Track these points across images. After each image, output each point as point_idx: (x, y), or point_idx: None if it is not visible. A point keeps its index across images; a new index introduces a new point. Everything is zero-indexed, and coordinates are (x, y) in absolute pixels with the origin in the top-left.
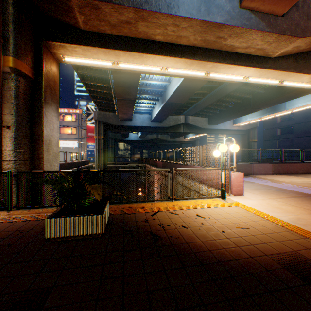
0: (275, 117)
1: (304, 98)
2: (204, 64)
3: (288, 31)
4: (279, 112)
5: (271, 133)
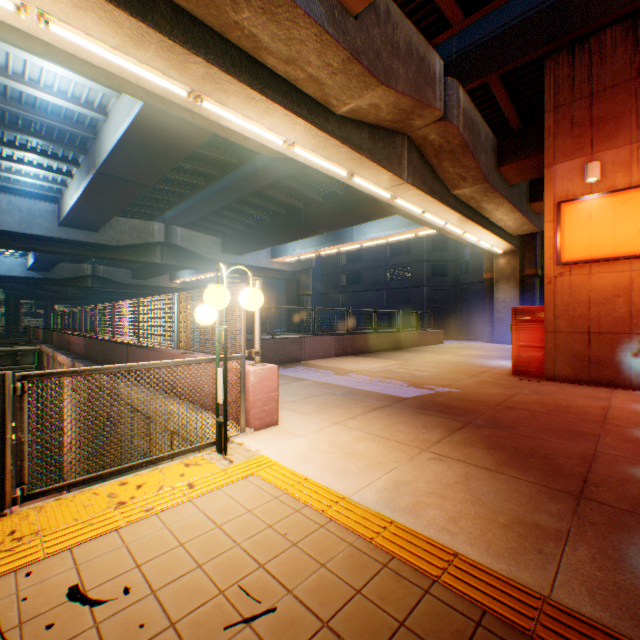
0: (338, 255)
1: (377, 225)
2: (183, 57)
3: (366, 59)
4: (344, 243)
5: (334, 282)
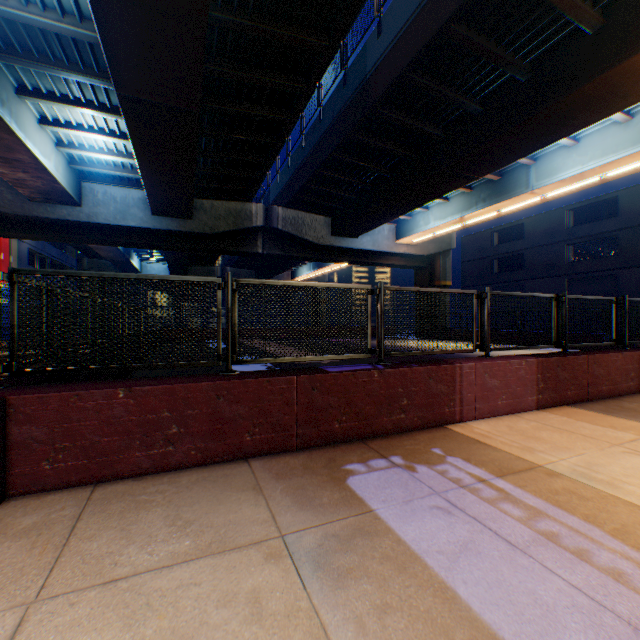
0: (487, 234)
1: (584, 150)
2: None
3: None
4: (512, 197)
5: (480, 270)
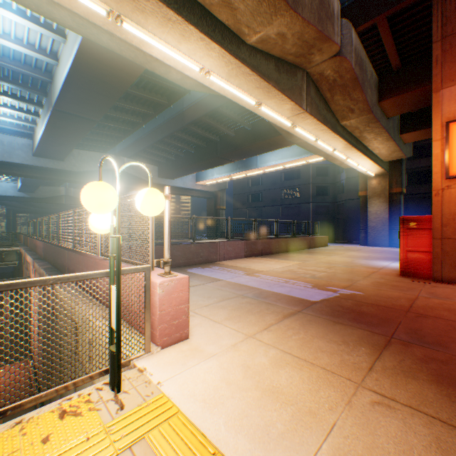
0: (246, 180)
1: (276, 155)
2: None
3: None
4: (251, 169)
5: (242, 200)
